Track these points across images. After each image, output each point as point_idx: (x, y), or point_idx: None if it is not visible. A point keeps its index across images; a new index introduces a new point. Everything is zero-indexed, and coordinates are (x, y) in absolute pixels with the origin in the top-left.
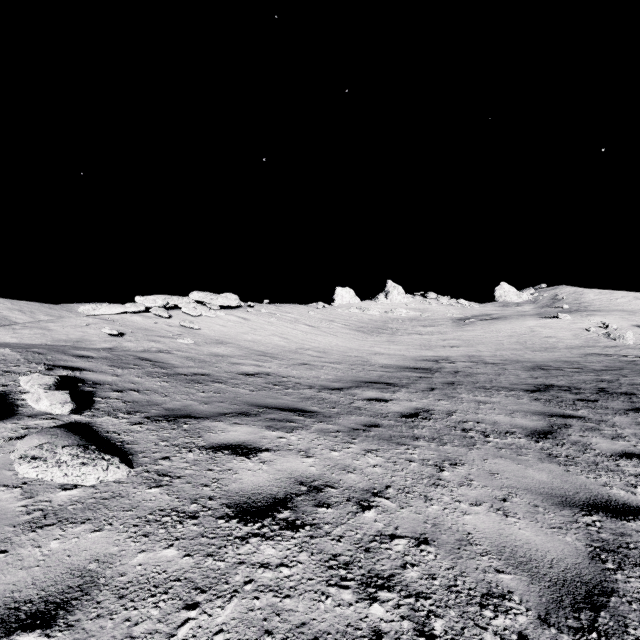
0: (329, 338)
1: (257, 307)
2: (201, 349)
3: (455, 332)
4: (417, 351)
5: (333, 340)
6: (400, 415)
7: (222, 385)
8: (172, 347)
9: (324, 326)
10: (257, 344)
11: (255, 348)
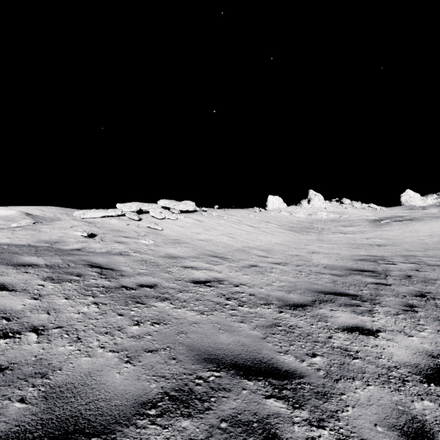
0: (268, 237)
1: (209, 211)
2: (158, 250)
3: (375, 231)
4: (349, 249)
5: (272, 239)
6: (420, 374)
7: (166, 304)
8: (132, 248)
9: (262, 226)
10: (209, 243)
11: (207, 248)
